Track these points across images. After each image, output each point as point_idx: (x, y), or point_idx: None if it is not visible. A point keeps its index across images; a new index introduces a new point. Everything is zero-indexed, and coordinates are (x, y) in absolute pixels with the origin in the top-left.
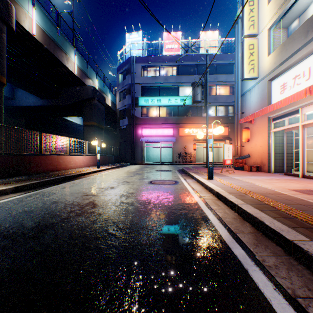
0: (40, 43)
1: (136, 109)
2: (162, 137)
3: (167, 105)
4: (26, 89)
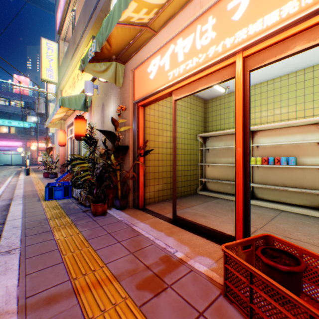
0: None
1: None
2: (13, 147)
3: (18, 127)
4: None
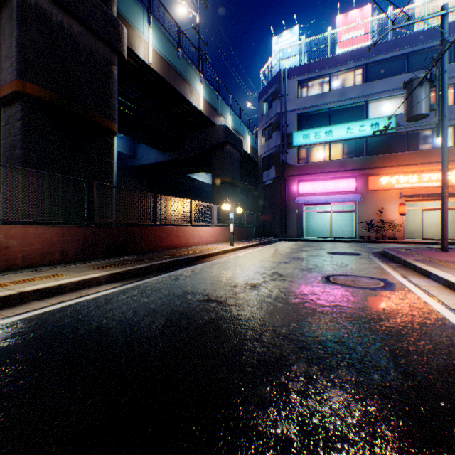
0: (157, 75)
1: (288, 152)
2: (333, 194)
3: (345, 139)
4: (145, 142)
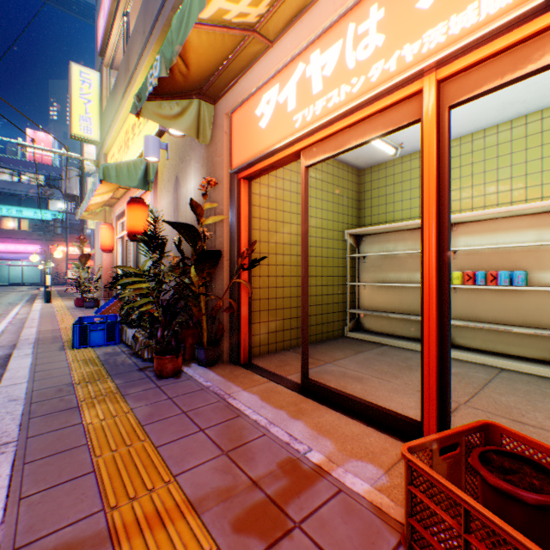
0: None
1: None
2: (25, 254)
3: (34, 219)
4: None
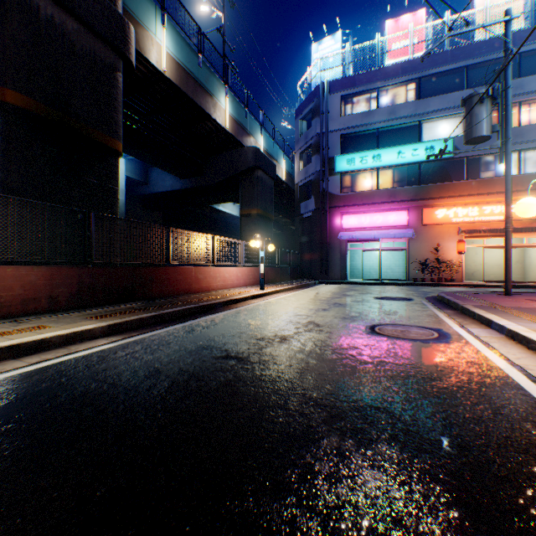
0: (173, 84)
1: (329, 179)
2: (382, 229)
3: (395, 165)
4: (160, 166)
